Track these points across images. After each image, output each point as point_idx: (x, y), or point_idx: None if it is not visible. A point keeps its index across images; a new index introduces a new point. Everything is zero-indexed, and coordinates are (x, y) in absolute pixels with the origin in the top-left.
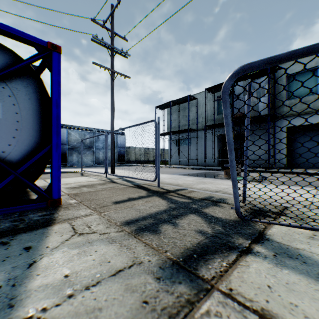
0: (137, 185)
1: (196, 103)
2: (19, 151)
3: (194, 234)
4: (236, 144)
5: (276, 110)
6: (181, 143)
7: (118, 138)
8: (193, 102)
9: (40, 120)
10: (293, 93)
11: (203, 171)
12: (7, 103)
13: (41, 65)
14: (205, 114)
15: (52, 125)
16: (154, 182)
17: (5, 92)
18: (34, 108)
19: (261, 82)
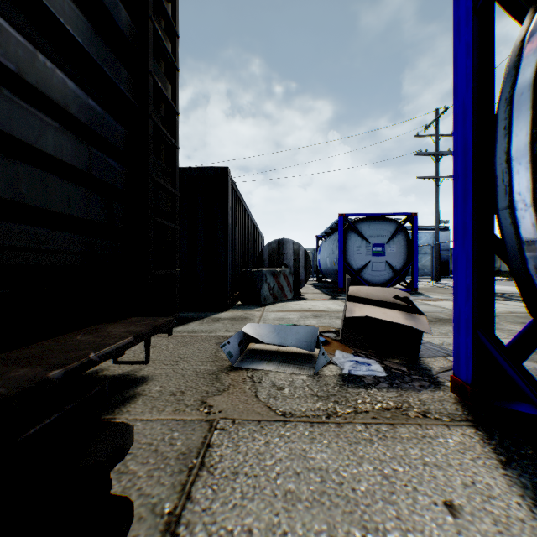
0: None
1: None
2: (400, 265)
3: None
4: None
5: None
6: None
7: None
8: None
9: (407, 250)
10: None
11: None
12: (397, 245)
13: (403, 220)
14: None
15: (413, 252)
16: None
17: (396, 240)
18: (405, 245)
19: None
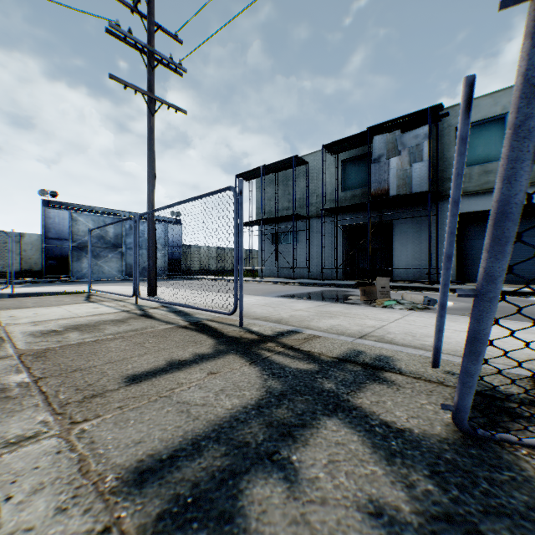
0: (195, 322)
1: (306, 171)
2: None
3: (362, 528)
4: (373, 242)
5: (440, 185)
6: (280, 239)
7: (169, 229)
8: (302, 169)
9: None
10: (467, 158)
11: (320, 288)
12: None
13: None
14: (323, 189)
15: None
16: (232, 315)
17: None
18: None
19: (417, 137)
